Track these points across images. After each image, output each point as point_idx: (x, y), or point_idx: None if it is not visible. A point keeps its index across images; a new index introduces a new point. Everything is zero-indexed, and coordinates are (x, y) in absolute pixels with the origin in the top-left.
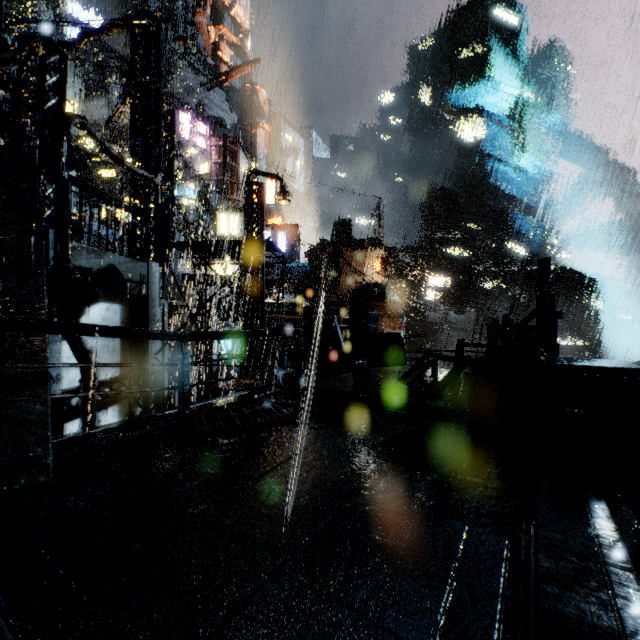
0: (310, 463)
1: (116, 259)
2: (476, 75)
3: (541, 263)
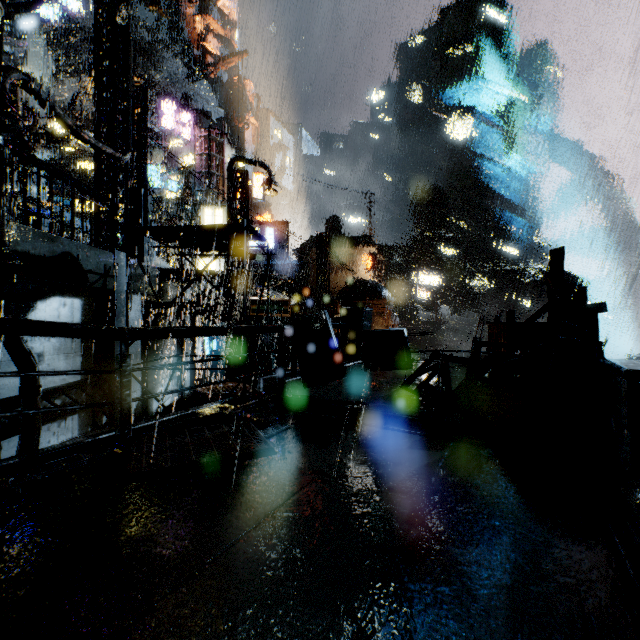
0: (291, 531)
1: (73, 246)
2: (466, 73)
3: (554, 253)
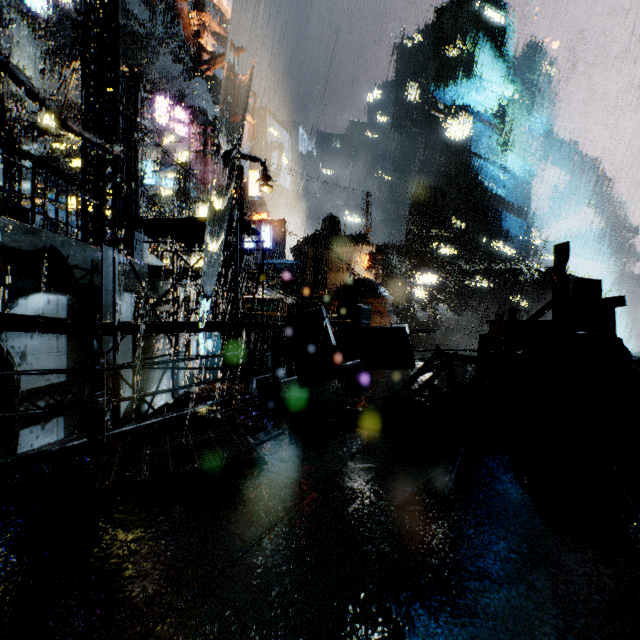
0: (281, 564)
1: (57, 240)
2: (463, 73)
3: (559, 248)
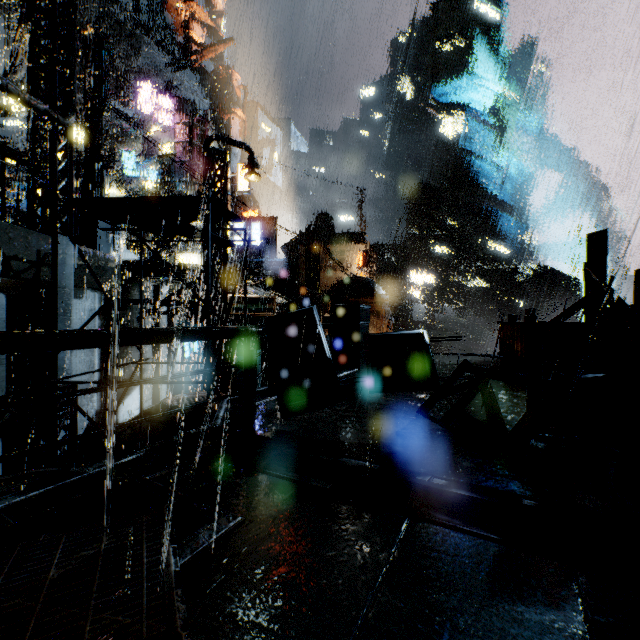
0: None
1: None
2: (458, 69)
3: (595, 238)
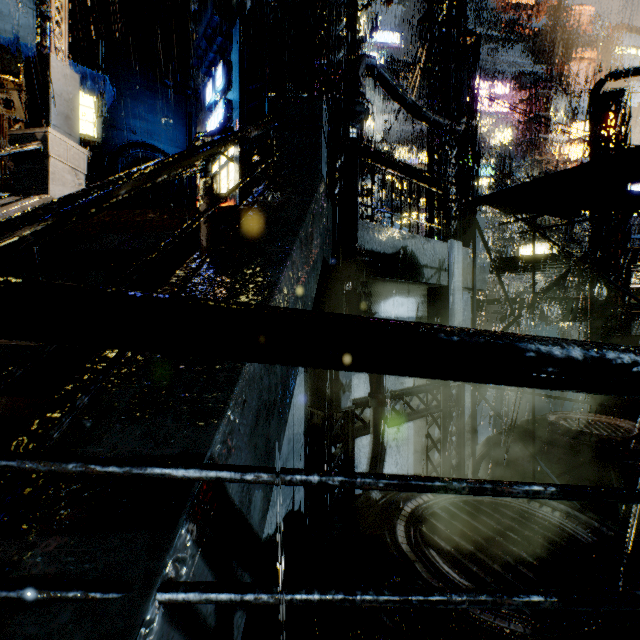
0: None
1: (410, 240)
2: None
3: None
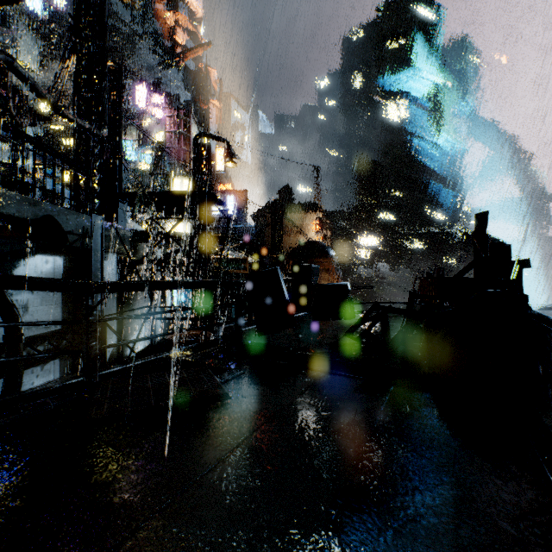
0: (241, 477)
1: (54, 210)
2: (400, 63)
3: (479, 217)
